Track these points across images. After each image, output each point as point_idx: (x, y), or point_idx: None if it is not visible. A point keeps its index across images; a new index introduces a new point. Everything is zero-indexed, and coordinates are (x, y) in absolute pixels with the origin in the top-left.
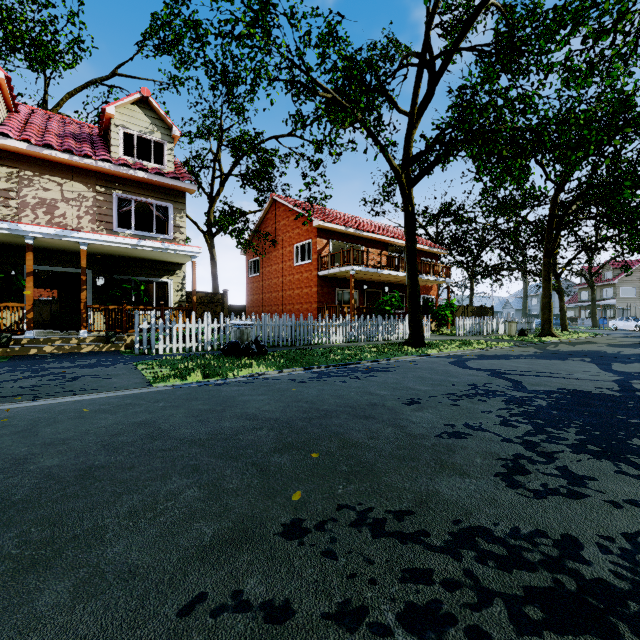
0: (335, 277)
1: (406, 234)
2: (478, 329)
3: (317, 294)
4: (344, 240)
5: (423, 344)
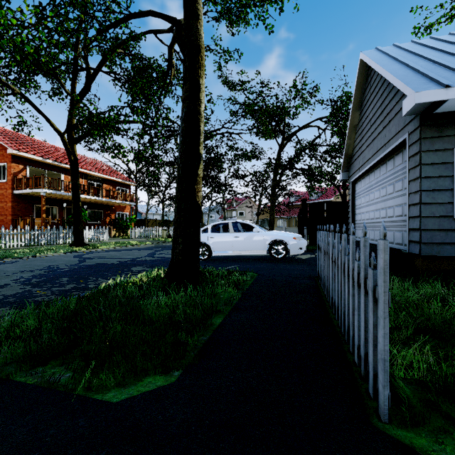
0: (33, 195)
1: (71, 174)
2: (147, 234)
3: (12, 208)
4: (43, 168)
5: (82, 245)
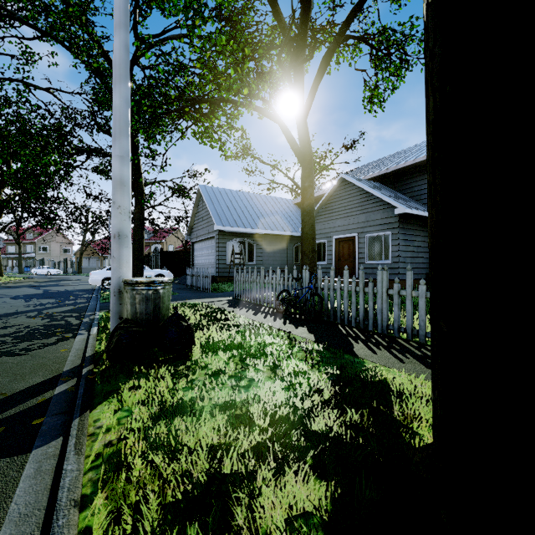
0: None
1: None
2: None
3: None
4: None
5: None
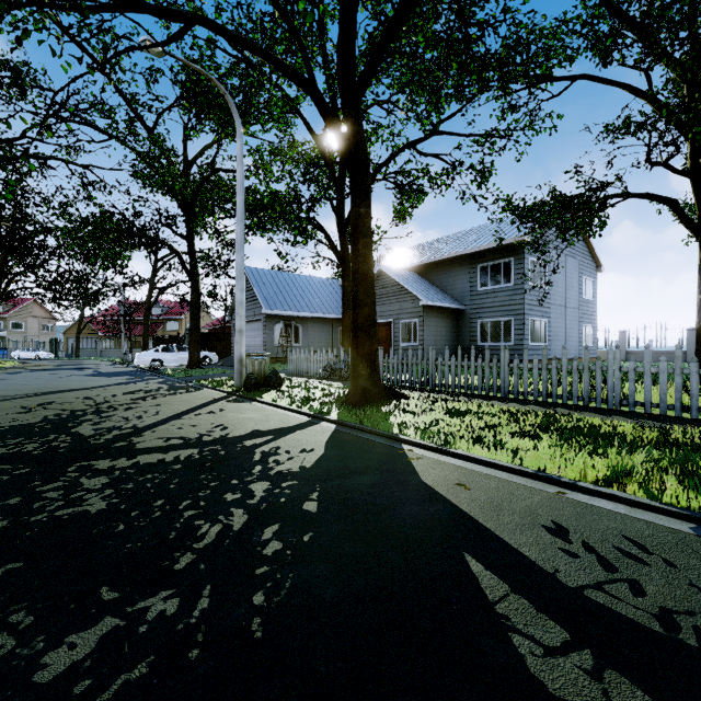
0: None
1: None
2: None
3: None
4: None
5: None
